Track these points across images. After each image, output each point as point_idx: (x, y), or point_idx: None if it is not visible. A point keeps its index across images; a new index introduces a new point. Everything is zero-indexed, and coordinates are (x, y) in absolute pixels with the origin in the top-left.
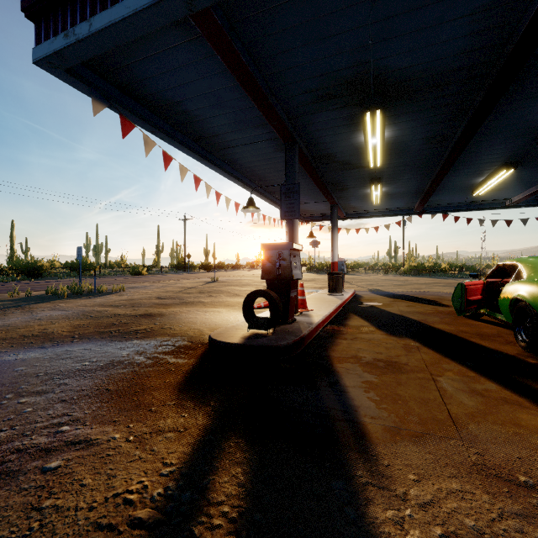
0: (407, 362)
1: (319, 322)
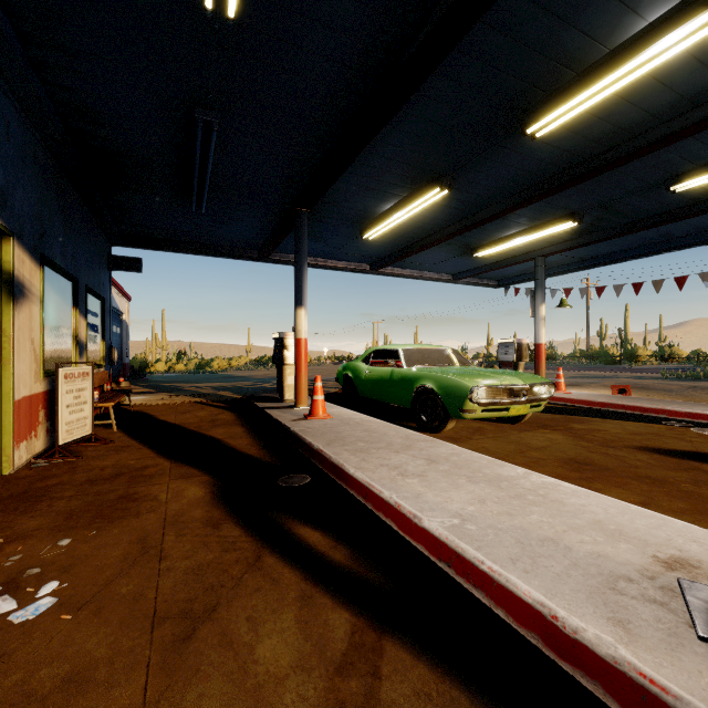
0: None
1: None
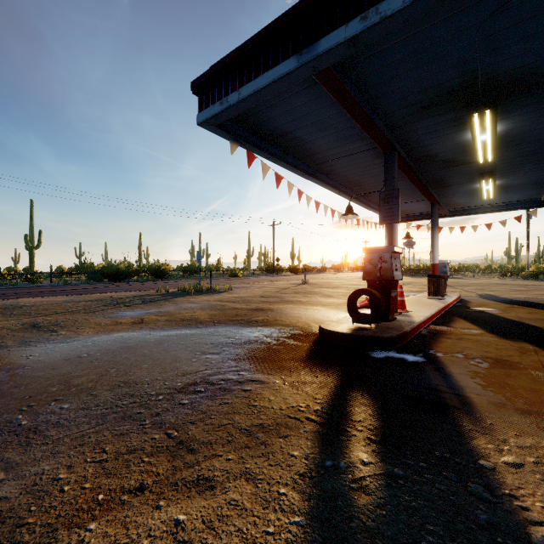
0: (520, 361)
1: (420, 321)
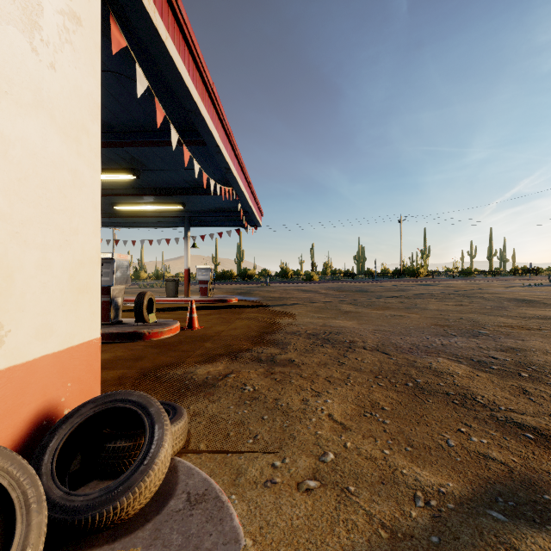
0: None
1: None
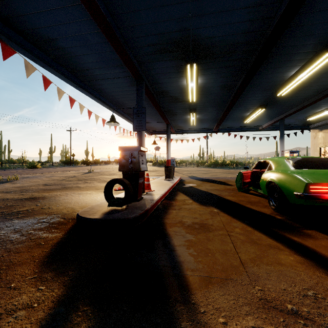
0: (212, 223)
1: (158, 199)
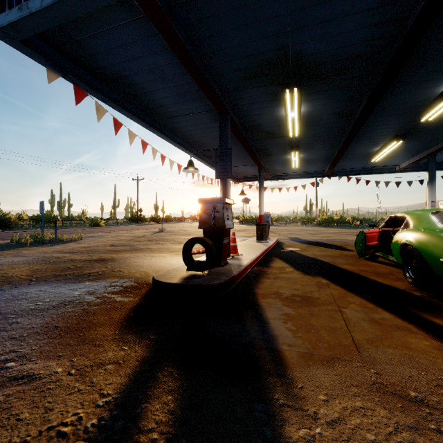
0: (319, 297)
1: (247, 264)
